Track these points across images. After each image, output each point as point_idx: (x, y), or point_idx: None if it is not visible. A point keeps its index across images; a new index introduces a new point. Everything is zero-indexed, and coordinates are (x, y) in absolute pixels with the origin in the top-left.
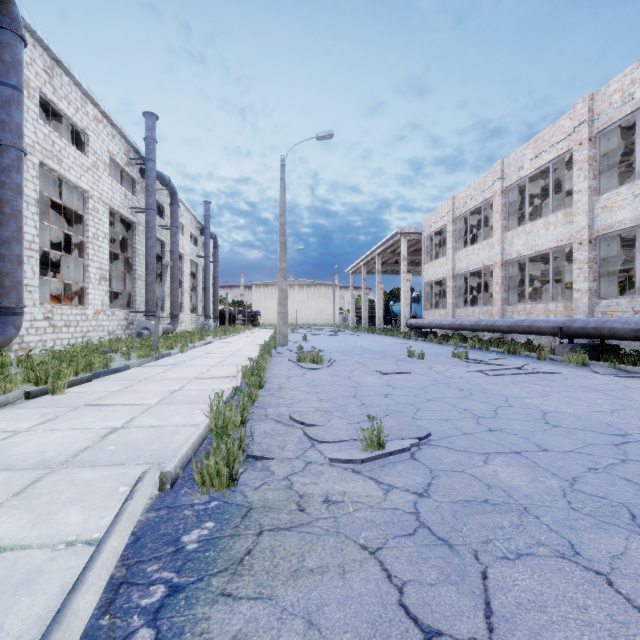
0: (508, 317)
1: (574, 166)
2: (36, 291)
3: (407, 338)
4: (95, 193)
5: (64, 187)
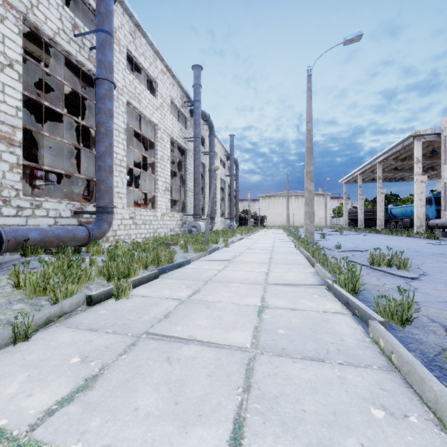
0: None
1: None
2: (124, 197)
3: (434, 238)
4: (162, 126)
5: (143, 123)
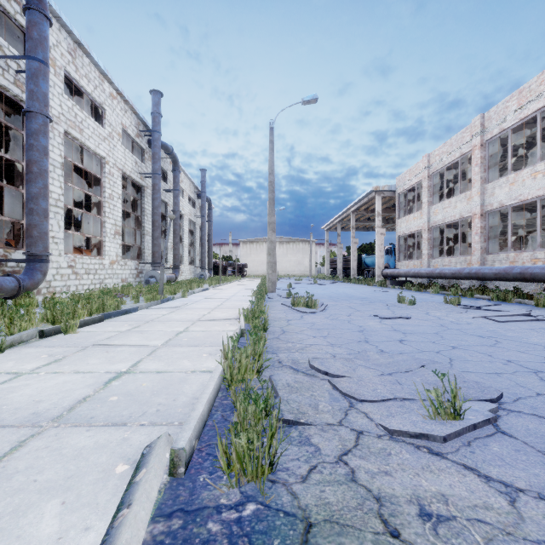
0: (488, 266)
1: None
2: (61, 243)
3: (384, 286)
4: (111, 159)
5: (85, 154)
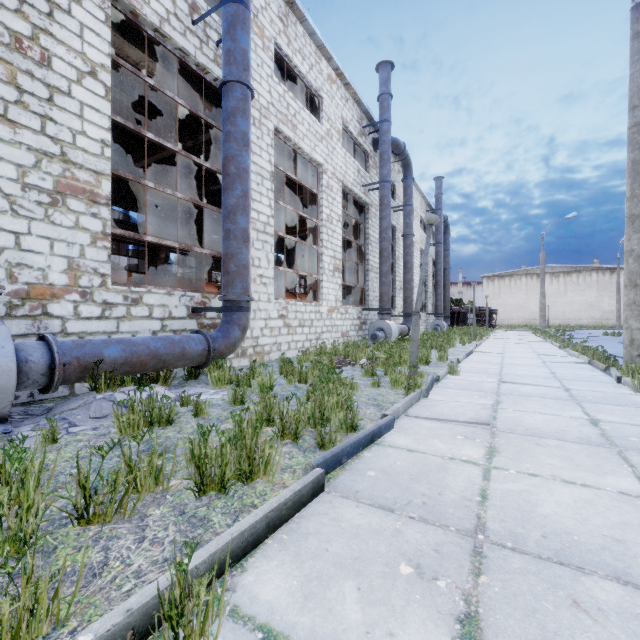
0: None
1: None
2: (270, 283)
3: None
4: (329, 167)
5: (299, 166)
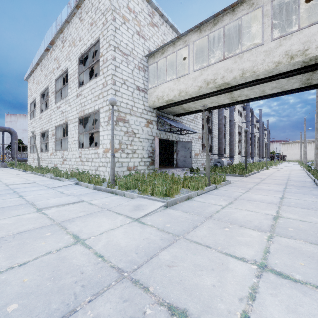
0: None
1: None
2: None
3: None
4: None
5: None
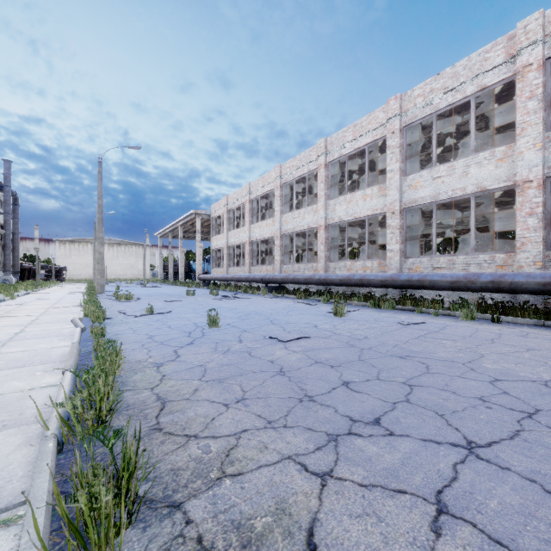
0: (252, 273)
1: (275, 197)
2: None
3: (197, 287)
4: None
5: None
